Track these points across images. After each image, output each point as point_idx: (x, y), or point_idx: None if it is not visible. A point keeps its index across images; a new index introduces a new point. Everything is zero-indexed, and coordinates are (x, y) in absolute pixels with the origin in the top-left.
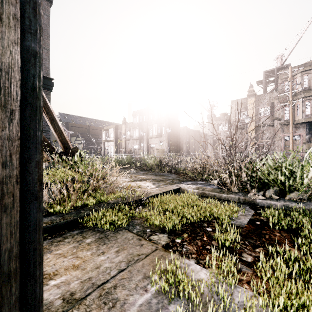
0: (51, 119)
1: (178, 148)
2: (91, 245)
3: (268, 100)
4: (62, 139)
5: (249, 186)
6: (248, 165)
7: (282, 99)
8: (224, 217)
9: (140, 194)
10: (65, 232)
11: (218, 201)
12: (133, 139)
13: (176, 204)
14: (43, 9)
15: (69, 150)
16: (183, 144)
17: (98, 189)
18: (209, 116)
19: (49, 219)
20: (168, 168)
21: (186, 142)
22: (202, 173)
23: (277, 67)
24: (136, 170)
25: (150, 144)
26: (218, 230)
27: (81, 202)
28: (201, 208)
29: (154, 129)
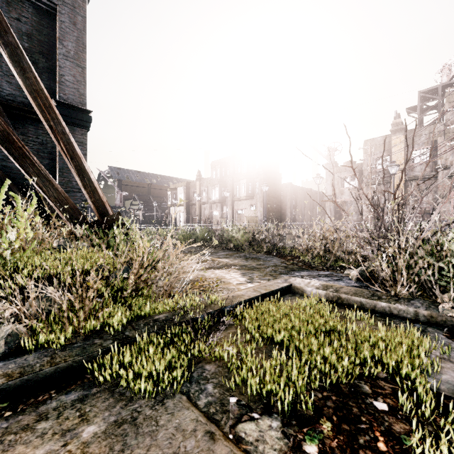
0: (79, 168)
1: (278, 215)
2: (89, 451)
3: (426, 137)
4: (95, 200)
5: (437, 288)
6: (424, 244)
7: (451, 134)
8: (409, 371)
9: (219, 300)
10: (50, 395)
11: (371, 316)
12: (212, 202)
13: (291, 326)
14: (77, 7)
15: (108, 218)
16: (287, 209)
17: (143, 286)
18: (328, 165)
19: (19, 364)
20: (266, 247)
21: (291, 205)
22: (324, 256)
23: (441, 84)
24: (215, 249)
25: (237, 209)
26: (405, 412)
27: (98, 321)
28: (342, 334)
29: (242, 187)
